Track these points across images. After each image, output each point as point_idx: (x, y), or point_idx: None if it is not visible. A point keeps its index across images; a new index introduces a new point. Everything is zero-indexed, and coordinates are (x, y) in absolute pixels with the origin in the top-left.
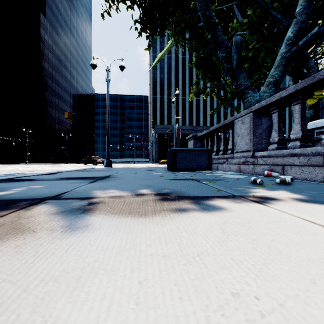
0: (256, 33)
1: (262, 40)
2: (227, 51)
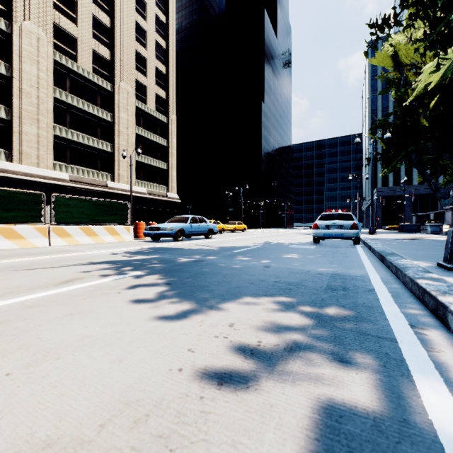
0: None
1: None
2: (430, 182)
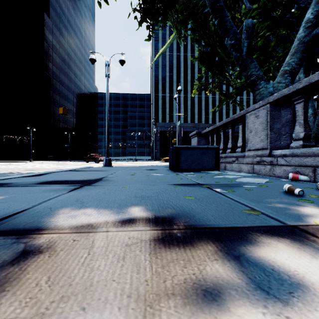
0: (266, 20)
1: (272, 29)
2: (236, 38)
